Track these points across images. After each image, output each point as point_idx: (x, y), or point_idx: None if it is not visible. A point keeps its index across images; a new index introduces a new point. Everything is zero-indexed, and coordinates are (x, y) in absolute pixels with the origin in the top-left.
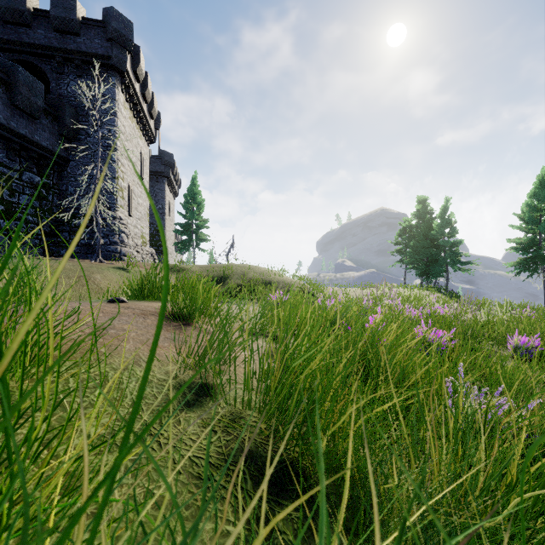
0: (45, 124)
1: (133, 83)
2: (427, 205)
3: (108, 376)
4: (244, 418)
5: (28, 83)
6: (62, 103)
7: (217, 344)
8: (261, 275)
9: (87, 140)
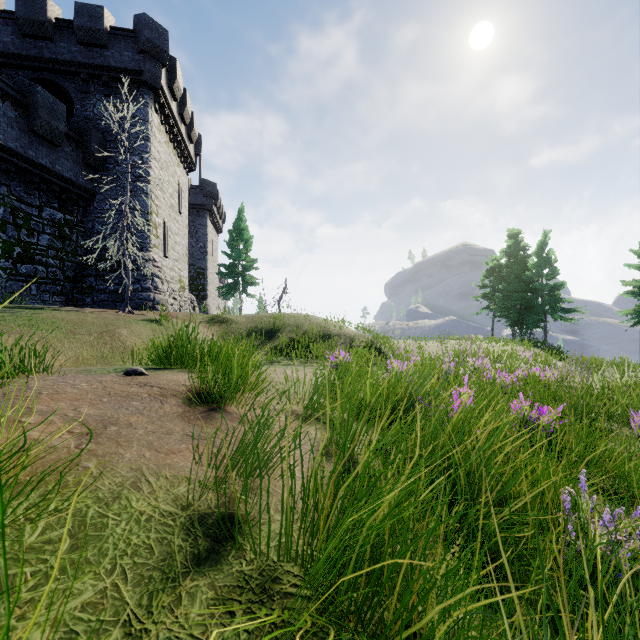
0: (68, 152)
1: (169, 101)
2: (520, 240)
3: (87, 515)
4: (280, 579)
5: (48, 104)
6: (87, 127)
7: (248, 453)
8: (319, 327)
9: (116, 169)
